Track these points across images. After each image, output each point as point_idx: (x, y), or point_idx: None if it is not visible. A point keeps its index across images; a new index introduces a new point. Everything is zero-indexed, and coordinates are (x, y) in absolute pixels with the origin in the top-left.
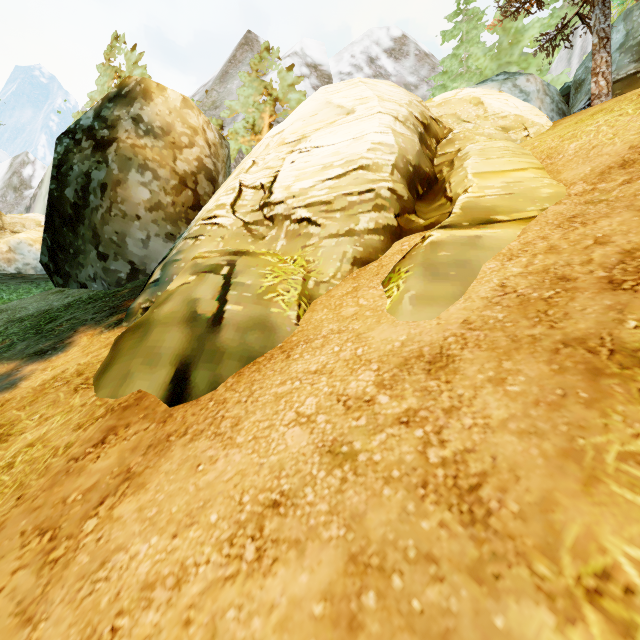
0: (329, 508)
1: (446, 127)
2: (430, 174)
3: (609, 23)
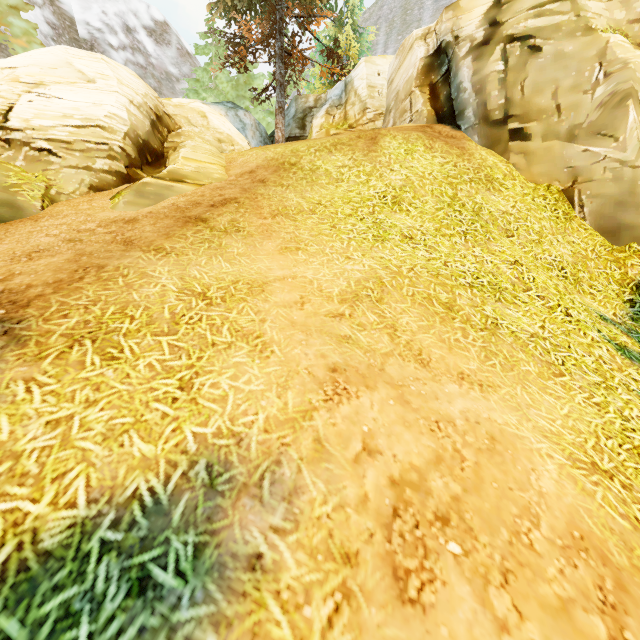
0: (68, 249)
1: (178, 124)
2: (158, 150)
3: (283, 100)
